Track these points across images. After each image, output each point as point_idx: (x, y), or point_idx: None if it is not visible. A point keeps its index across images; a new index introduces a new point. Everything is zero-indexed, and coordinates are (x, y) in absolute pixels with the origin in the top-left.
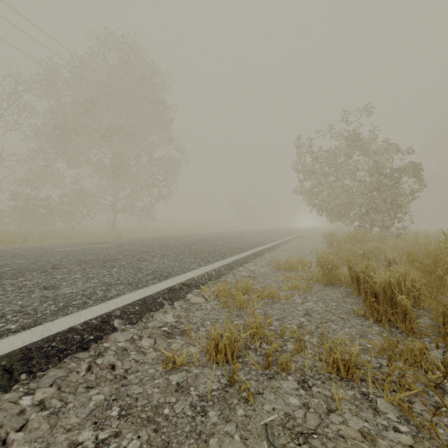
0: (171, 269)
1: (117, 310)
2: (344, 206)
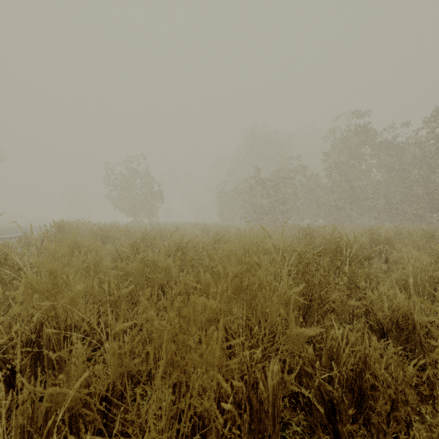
0: (14, 233)
1: (4, 237)
2: (132, 208)
